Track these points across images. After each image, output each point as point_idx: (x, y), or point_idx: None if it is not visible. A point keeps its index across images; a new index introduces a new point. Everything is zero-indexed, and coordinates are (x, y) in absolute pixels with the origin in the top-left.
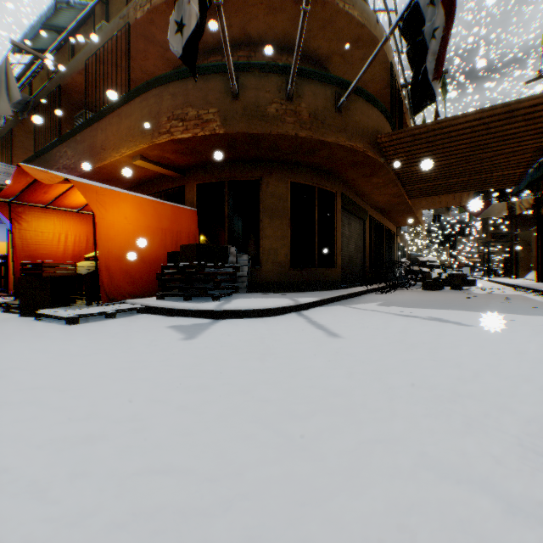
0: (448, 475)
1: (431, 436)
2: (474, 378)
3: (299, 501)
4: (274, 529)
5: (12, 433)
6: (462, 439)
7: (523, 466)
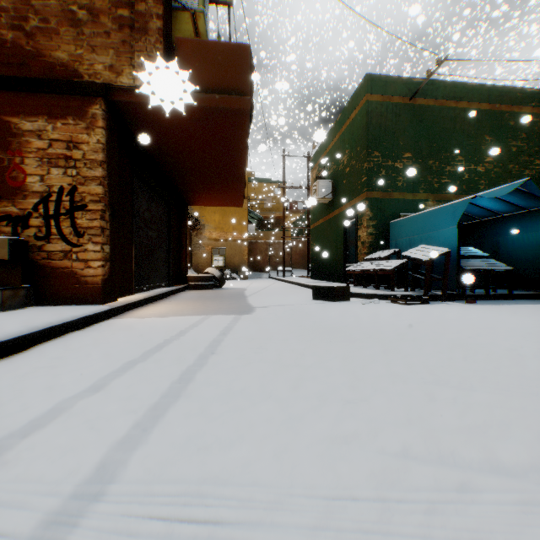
0: (287, 339)
1: (297, 343)
2: (295, 383)
3: (313, 329)
4: (312, 328)
5: (392, 321)
6: (286, 344)
7: (266, 343)
